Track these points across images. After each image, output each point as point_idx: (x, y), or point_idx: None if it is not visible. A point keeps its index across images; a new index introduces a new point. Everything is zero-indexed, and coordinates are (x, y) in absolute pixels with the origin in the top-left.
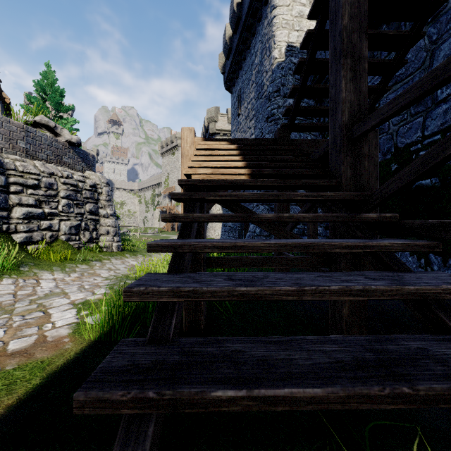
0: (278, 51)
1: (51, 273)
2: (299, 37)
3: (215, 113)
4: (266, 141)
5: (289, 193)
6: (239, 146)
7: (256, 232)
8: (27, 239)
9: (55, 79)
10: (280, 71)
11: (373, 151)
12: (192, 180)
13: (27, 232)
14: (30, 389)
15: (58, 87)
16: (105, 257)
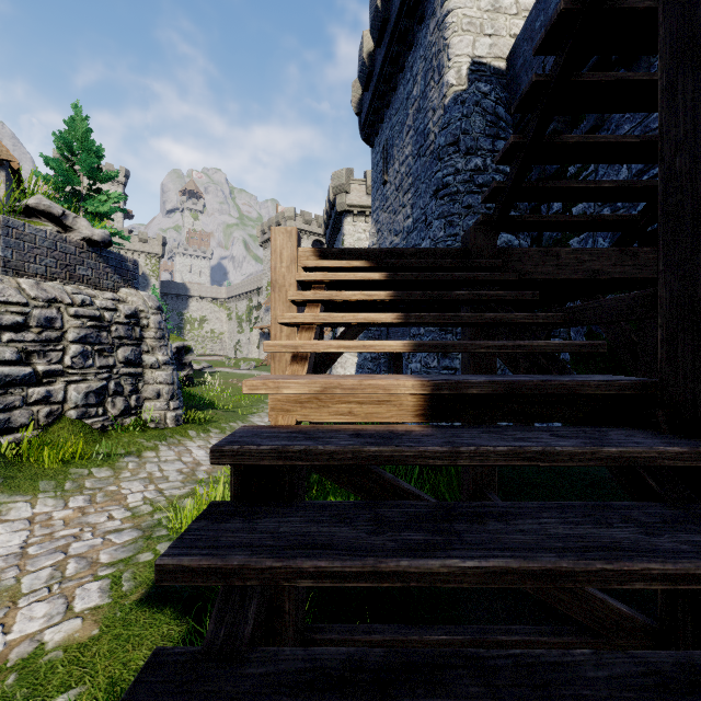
0: (456, 72)
1: (30, 502)
2: (493, 47)
3: (347, 178)
4: (447, 255)
5: (599, 567)
6: (391, 274)
7: None
8: (1, 424)
9: (88, 129)
10: (460, 108)
11: None
12: (255, 452)
13: (0, 412)
14: None
15: (92, 142)
16: (149, 444)
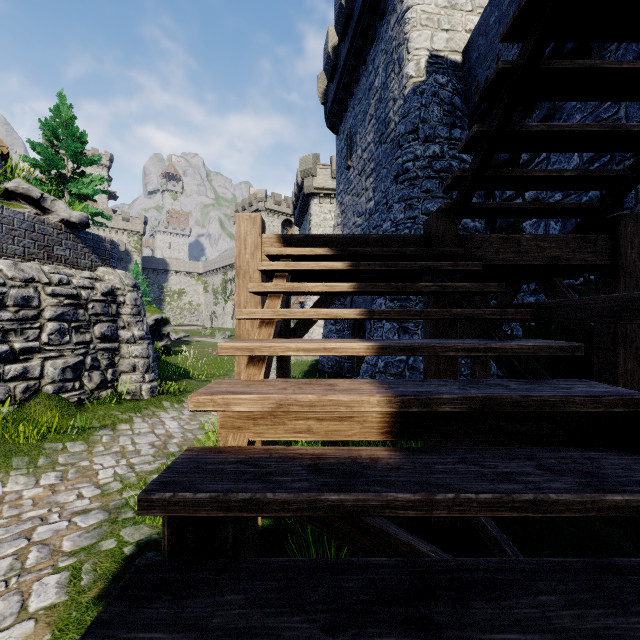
0: (415, 64)
1: (1, 480)
2: (450, 41)
3: (313, 163)
4: (409, 241)
5: None
6: (354, 263)
7: (379, 366)
8: None
9: (73, 117)
10: (419, 98)
11: (634, 260)
12: (191, 501)
13: None
14: None
15: (76, 128)
16: (124, 416)
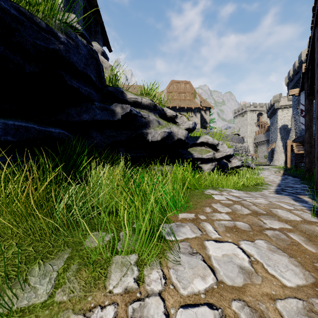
0: None
1: None
2: None
3: (279, 97)
4: None
5: None
6: (302, 144)
7: None
8: None
9: None
10: None
11: None
12: (296, 153)
13: None
14: (283, 169)
15: None
16: None
